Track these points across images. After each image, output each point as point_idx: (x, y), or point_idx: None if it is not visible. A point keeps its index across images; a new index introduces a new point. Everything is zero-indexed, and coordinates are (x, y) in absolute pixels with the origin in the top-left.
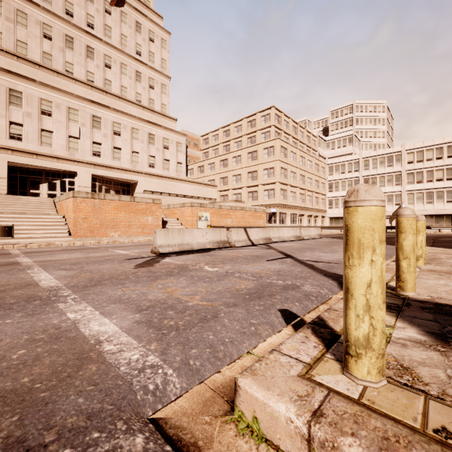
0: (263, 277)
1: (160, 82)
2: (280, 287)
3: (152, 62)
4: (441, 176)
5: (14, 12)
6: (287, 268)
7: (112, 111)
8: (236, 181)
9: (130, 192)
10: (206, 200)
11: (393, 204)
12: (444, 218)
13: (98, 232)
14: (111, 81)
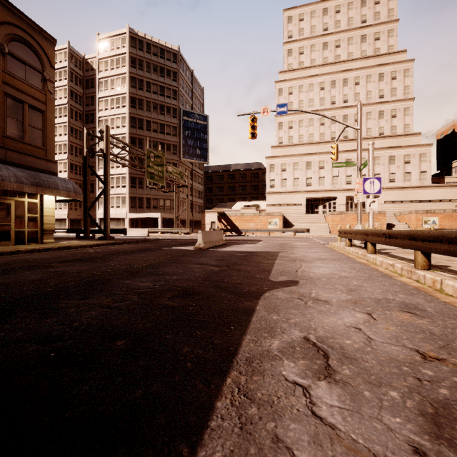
0: None
1: (402, 108)
2: None
3: (394, 96)
4: None
5: (308, 121)
6: None
7: None
8: None
9: None
10: None
11: None
12: None
13: None
14: None
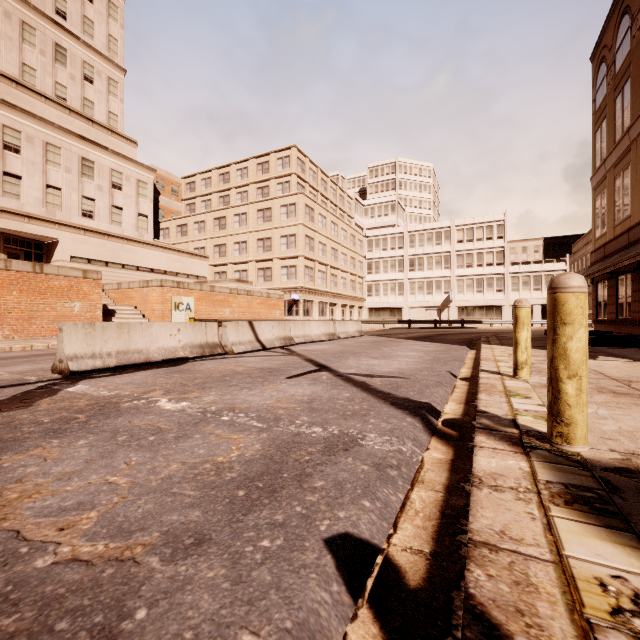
0: (280, 421)
1: (106, 75)
2: (318, 445)
3: (90, 36)
4: (491, 260)
5: None
6: (325, 392)
7: (0, 106)
8: (239, 251)
9: (42, 258)
10: (190, 278)
11: (442, 292)
12: (494, 310)
13: None
14: (0, 50)
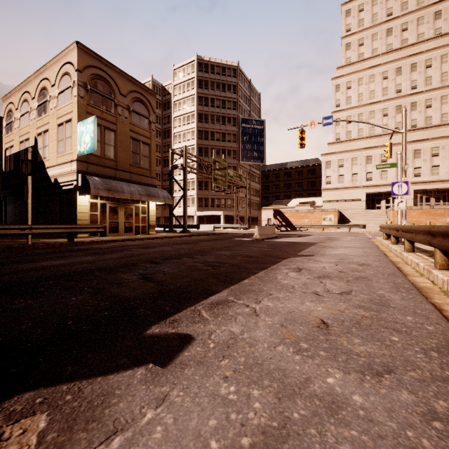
0: None
1: None
2: None
3: None
4: None
5: (368, 114)
6: None
7: (430, 141)
8: None
9: None
10: None
11: None
12: None
13: None
14: (432, 116)
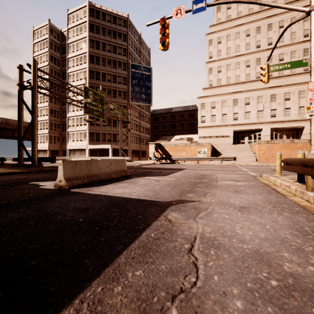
0: None
1: None
2: None
3: None
4: None
5: (235, 65)
6: None
7: (283, 87)
8: None
9: (298, 134)
10: None
11: None
12: None
13: (270, 160)
14: None
